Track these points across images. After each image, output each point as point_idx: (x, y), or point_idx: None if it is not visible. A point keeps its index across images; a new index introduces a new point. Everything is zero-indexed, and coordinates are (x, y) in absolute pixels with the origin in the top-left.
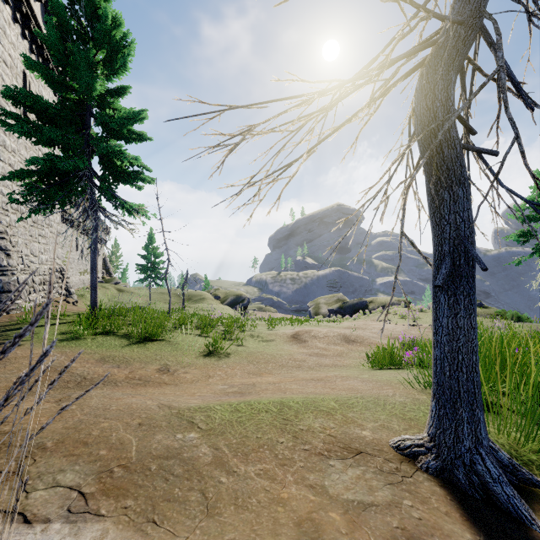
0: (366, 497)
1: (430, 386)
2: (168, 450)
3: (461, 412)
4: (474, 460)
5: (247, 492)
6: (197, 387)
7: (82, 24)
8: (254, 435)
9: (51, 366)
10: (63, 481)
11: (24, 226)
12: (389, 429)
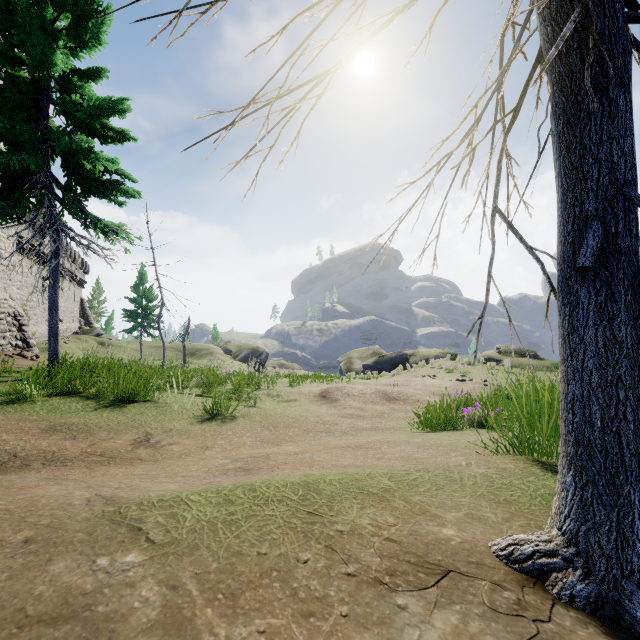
0: None
1: (513, 449)
2: (65, 601)
3: (628, 491)
4: None
5: None
6: (184, 463)
7: None
8: (254, 550)
9: None
10: None
11: None
12: (482, 522)
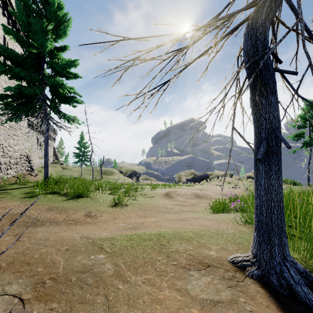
0: (215, 296)
1: (248, 222)
2: (84, 267)
3: (274, 239)
4: (282, 270)
5: (136, 295)
6: (107, 225)
7: (39, 7)
8: (141, 256)
9: (17, 213)
10: (9, 291)
11: (4, 129)
12: (226, 250)
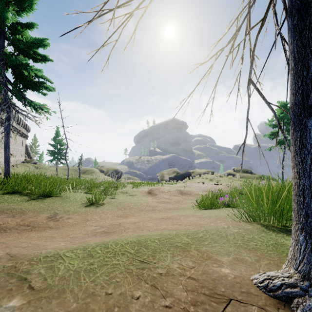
0: None
1: (250, 218)
2: None
3: None
4: None
5: None
6: (74, 229)
7: None
8: (103, 291)
9: None
10: None
11: None
12: (244, 263)
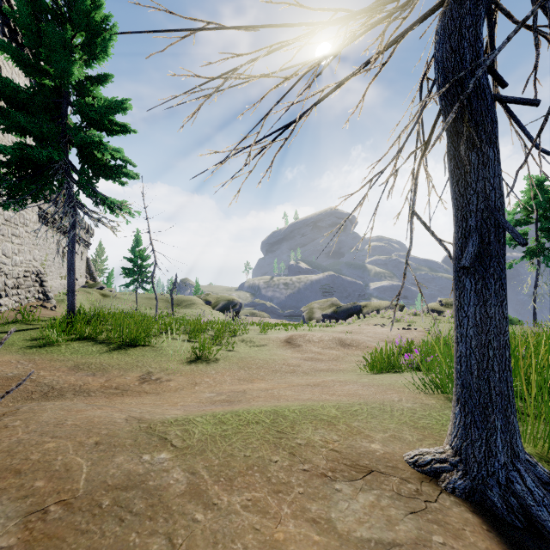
0: (385, 533)
1: (437, 389)
2: (129, 478)
3: (494, 419)
4: (511, 478)
5: (230, 533)
6: (180, 396)
7: (58, 4)
8: (241, 453)
9: (14, 375)
10: None
11: None
12: (401, 441)
